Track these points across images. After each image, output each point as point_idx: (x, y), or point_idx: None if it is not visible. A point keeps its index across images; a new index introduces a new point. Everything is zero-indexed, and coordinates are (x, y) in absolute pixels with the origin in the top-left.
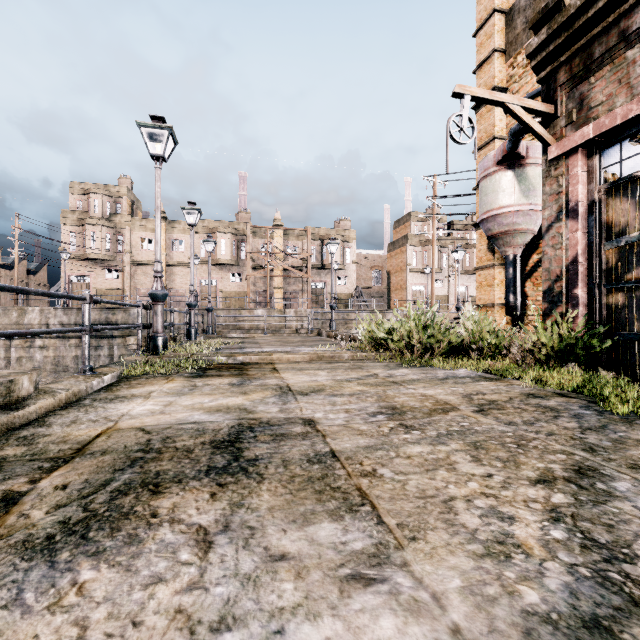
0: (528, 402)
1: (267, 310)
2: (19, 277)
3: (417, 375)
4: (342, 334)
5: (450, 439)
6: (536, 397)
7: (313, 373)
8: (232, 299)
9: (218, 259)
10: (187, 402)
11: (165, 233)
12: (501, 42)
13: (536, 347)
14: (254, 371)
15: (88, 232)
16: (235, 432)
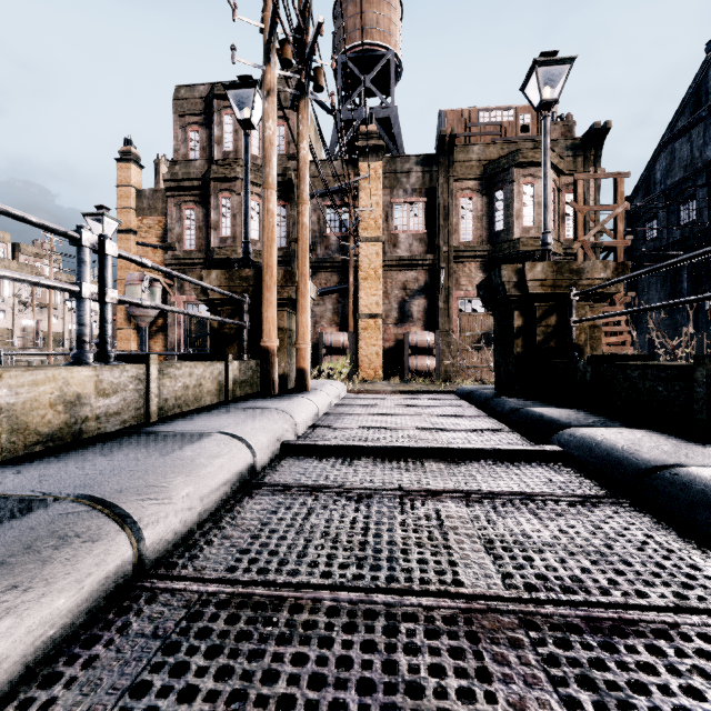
0: None
1: None
2: None
3: None
4: None
5: None
6: None
7: None
8: None
9: None
10: None
11: None
12: (135, 204)
13: None
14: None
15: None
16: None
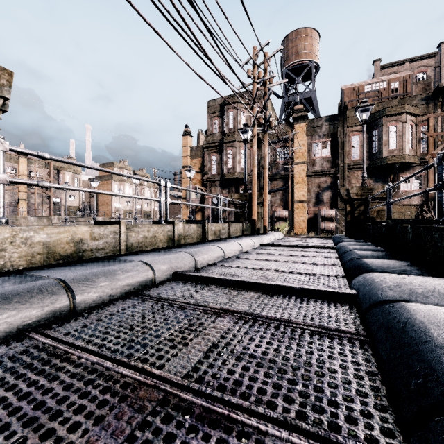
0: None
1: (38, 217)
2: None
3: None
4: None
5: None
6: None
7: None
8: None
9: None
10: None
11: None
12: (189, 154)
13: None
14: None
15: None
16: None
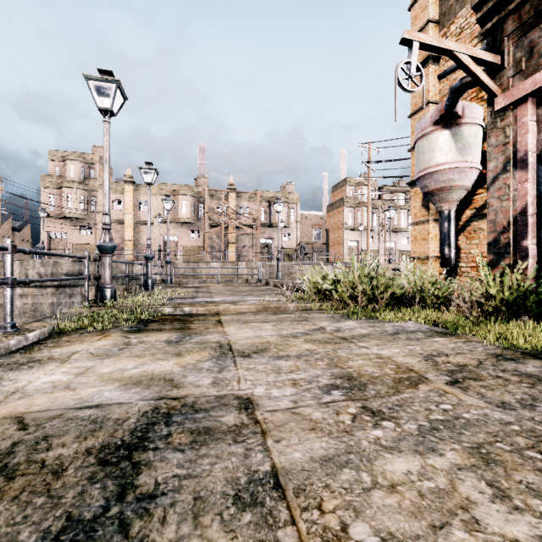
0: (503, 367)
1: (222, 262)
2: (5, 233)
3: (365, 329)
4: (287, 284)
5: (440, 440)
6: (507, 359)
7: (258, 326)
8: (192, 253)
9: (179, 218)
10: (106, 369)
11: (133, 195)
12: (435, 13)
13: (483, 299)
14: (198, 324)
15: (65, 194)
16: (143, 425)
